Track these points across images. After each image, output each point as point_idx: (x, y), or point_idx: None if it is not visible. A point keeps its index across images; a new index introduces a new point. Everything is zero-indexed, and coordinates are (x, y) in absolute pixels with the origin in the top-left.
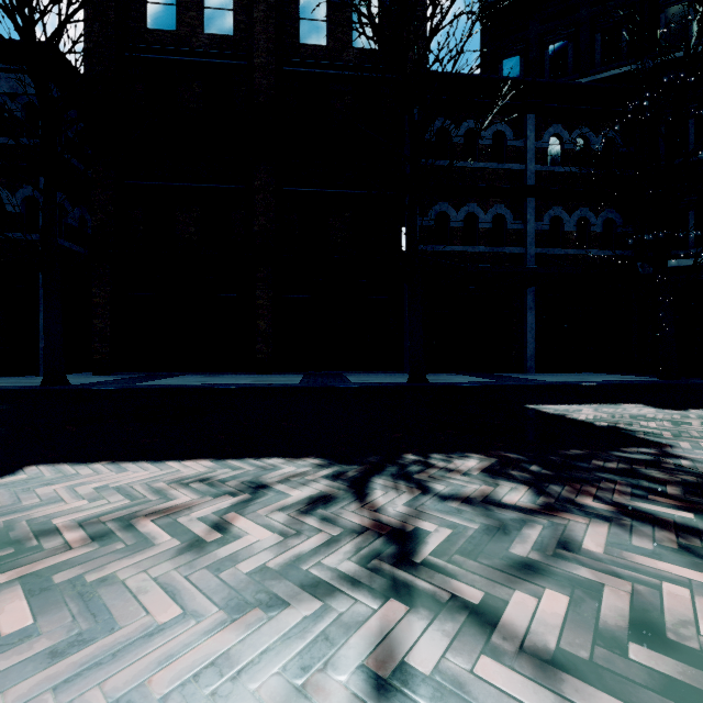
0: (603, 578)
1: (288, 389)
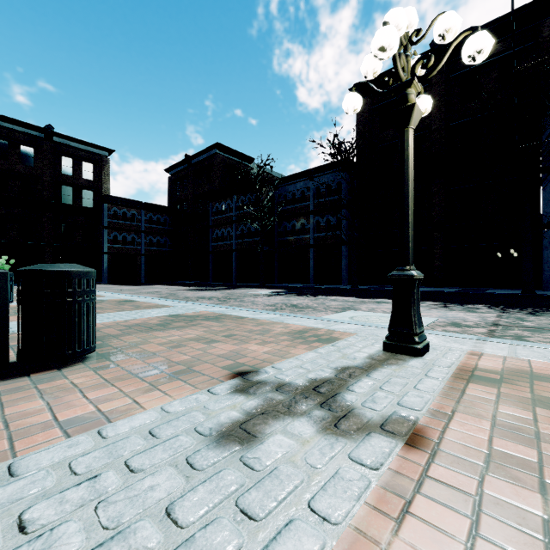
0: (474, 310)
1: (445, 293)
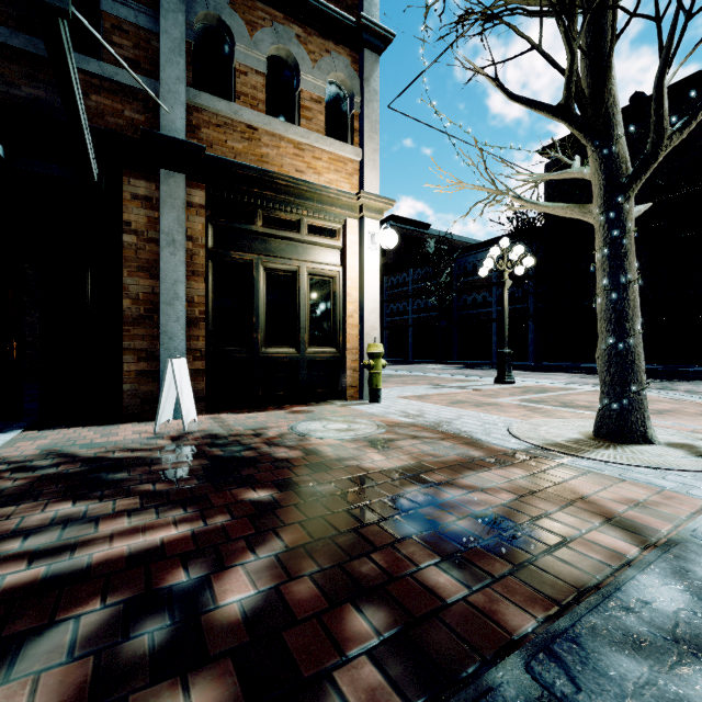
0: None
1: None
